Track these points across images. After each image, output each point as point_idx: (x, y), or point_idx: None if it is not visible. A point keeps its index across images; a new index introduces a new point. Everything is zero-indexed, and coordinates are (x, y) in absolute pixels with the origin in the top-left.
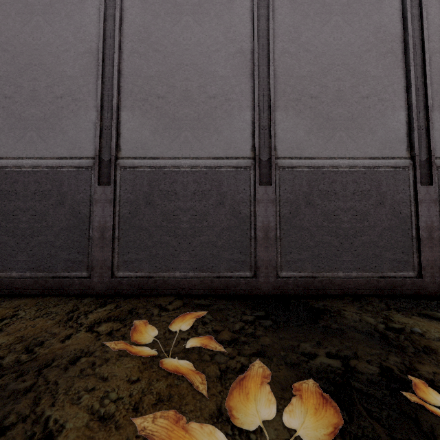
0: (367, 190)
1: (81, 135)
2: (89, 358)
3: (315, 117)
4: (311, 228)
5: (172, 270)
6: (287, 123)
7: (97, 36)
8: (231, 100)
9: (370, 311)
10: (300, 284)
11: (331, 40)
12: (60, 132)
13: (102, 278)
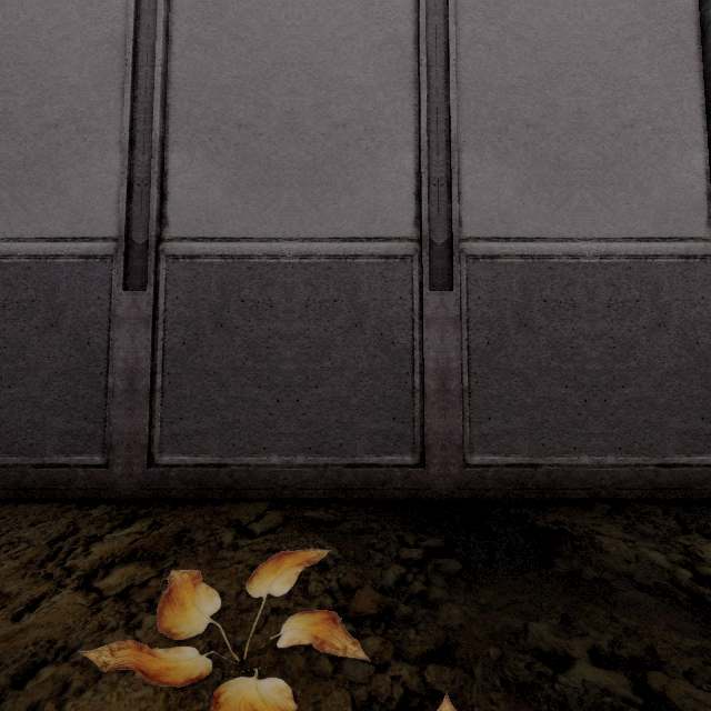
0: (634, 300)
1: (93, 196)
2: (60, 669)
3: (535, 162)
4: (527, 372)
5: (265, 452)
6: (481, 174)
7: (124, 12)
8: (376, 130)
9: (652, 535)
10: (507, 478)
11: (564, 18)
12: (53, 190)
13: (129, 468)
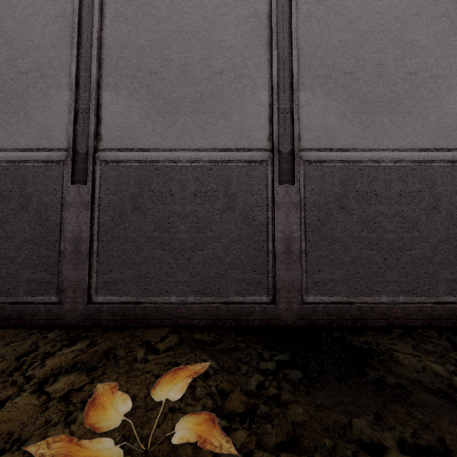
0: (417, 191)
1: (51, 120)
2: (13, 456)
3: (350, 98)
4: (345, 239)
5: (167, 294)
6: (313, 105)
7: None
8: (242, 76)
9: (432, 352)
10: (332, 312)
11: (369, 1)
12: (24, 117)
13: (75, 305)
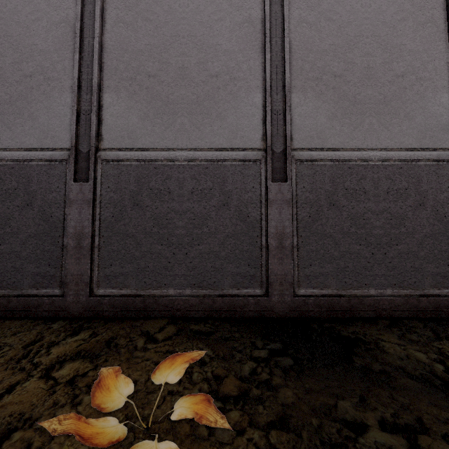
0: (404, 189)
1: (54, 121)
2: (26, 433)
3: (340, 99)
4: (335, 235)
5: (165, 287)
6: (305, 107)
7: (74, 2)
8: (237, 79)
9: (416, 341)
10: (322, 304)
11: (358, 7)
12: (28, 118)
13: (77, 297)
